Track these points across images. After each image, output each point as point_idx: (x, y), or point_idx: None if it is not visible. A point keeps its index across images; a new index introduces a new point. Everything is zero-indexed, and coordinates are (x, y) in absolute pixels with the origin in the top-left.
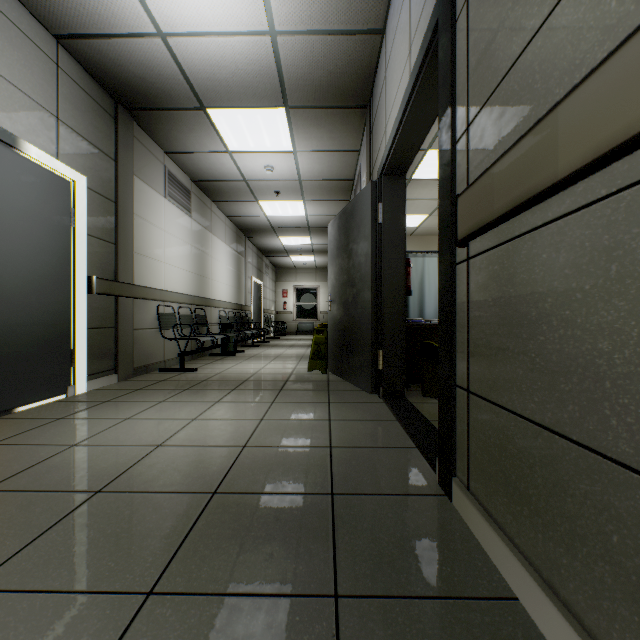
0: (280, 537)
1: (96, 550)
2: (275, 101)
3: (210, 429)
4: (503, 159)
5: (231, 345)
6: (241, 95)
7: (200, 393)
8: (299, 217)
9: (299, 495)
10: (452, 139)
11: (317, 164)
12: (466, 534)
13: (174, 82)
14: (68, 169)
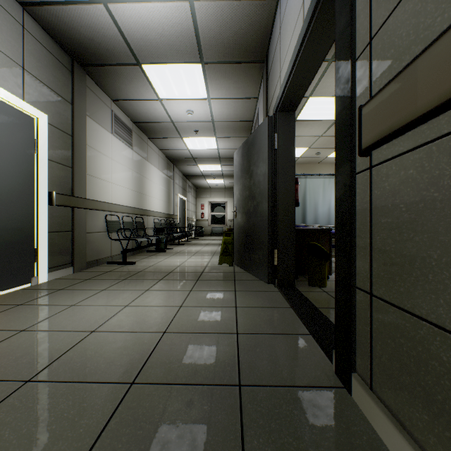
0: (189, 440)
1: None
2: (193, 57)
3: (138, 315)
4: (433, 47)
5: (162, 244)
6: (167, 53)
7: (135, 282)
8: (212, 150)
9: (209, 386)
10: (352, 57)
11: (226, 109)
12: (373, 438)
13: (115, 42)
14: (32, 108)
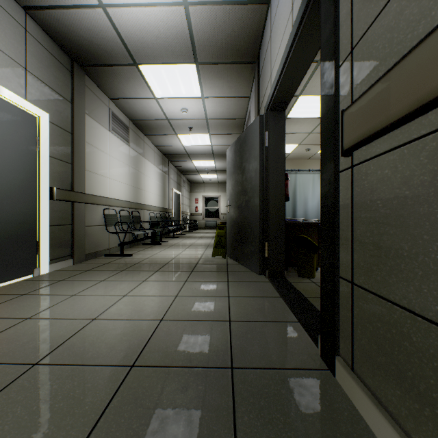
0: (186, 416)
1: (17, 430)
2: (188, 58)
3: (136, 304)
4: (403, 62)
5: (158, 237)
6: (163, 54)
7: (132, 274)
8: (206, 146)
9: (204, 369)
10: (335, 64)
11: (219, 107)
12: (354, 414)
13: (113, 44)
14: (34, 107)
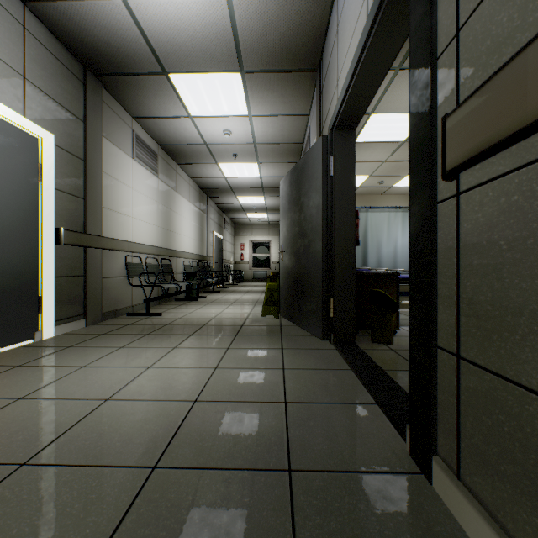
0: None
1: None
2: (231, 65)
3: (163, 379)
4: None
5: (194, 291)
6: (200, 59)
7: (160, 338)
8: (254, 178)
9: (251, 472)
10: (432, 55)
11: (270, 128)
12: None
13: (137, 46)
14: (35, 126)
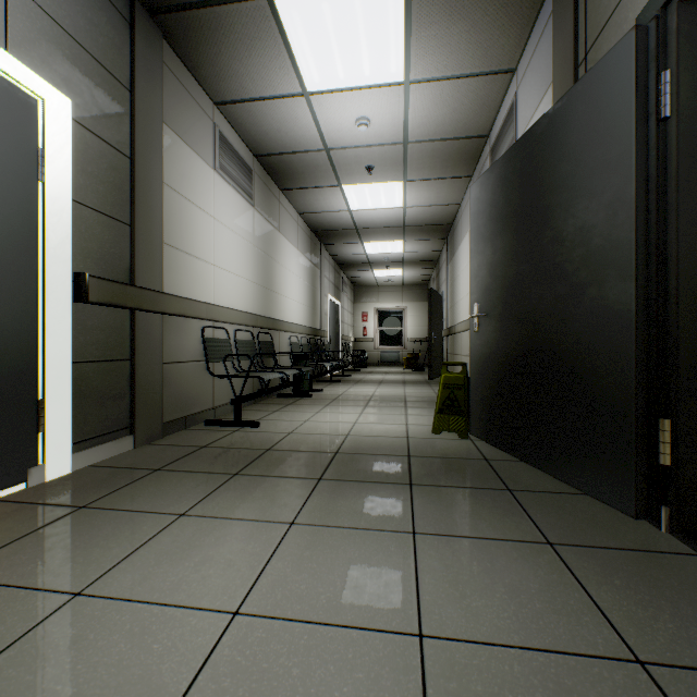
0: None
1: None
2: None
3: None
4: None
5: (305, 382)
6: None
7: (259, 488)
8: (393, 210)
9: None
10: None
11: (437, 107)
12: None
13: None
14: (29, 74)
